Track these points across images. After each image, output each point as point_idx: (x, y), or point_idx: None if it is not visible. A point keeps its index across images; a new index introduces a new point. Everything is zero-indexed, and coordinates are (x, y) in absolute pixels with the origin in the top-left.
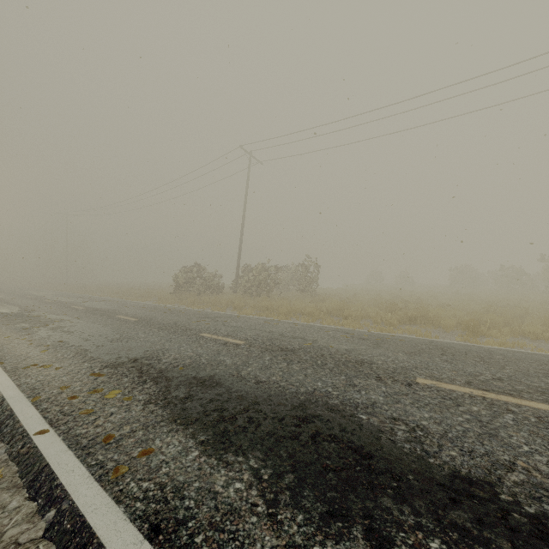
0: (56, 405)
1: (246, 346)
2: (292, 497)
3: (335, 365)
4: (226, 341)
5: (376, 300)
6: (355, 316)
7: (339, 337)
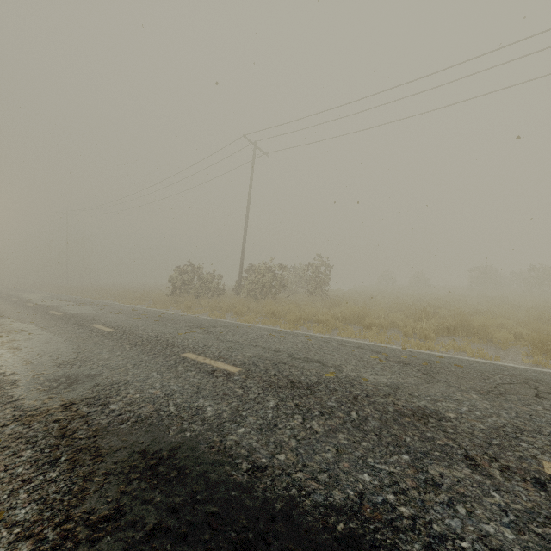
0: None
1: (241, 378)
2: None
3: (382, 423)
4: (213, 368)
5: (398, 305)
6: (378, 324)
7: (369, 360)
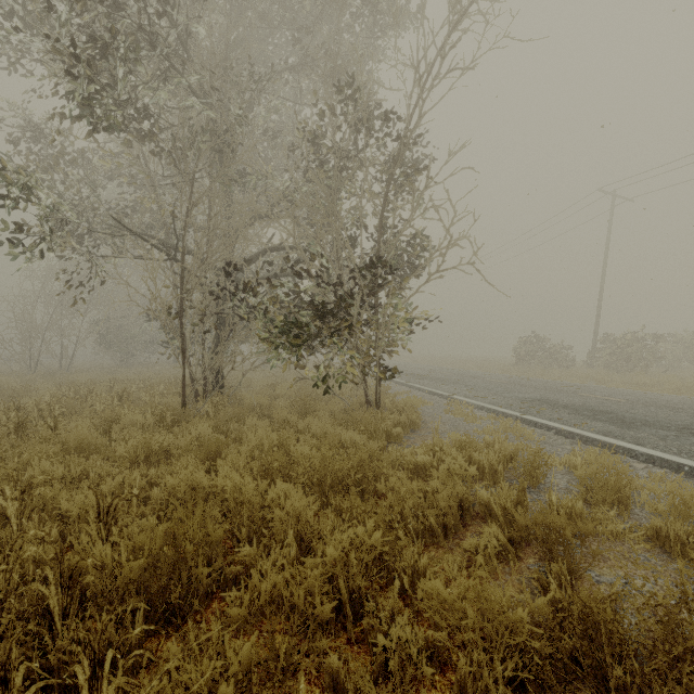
0: (514, 409)
1: (629, 402)
2: (674, 440)
3: None
4: (606, 399)
5: None
6: None
7: None
